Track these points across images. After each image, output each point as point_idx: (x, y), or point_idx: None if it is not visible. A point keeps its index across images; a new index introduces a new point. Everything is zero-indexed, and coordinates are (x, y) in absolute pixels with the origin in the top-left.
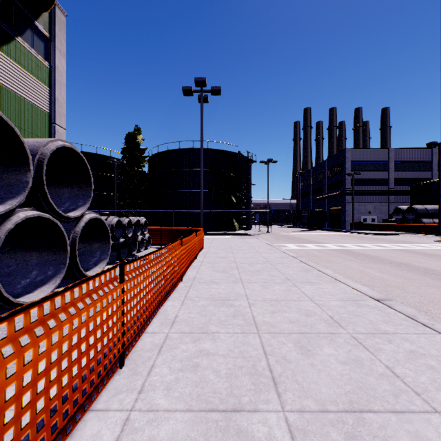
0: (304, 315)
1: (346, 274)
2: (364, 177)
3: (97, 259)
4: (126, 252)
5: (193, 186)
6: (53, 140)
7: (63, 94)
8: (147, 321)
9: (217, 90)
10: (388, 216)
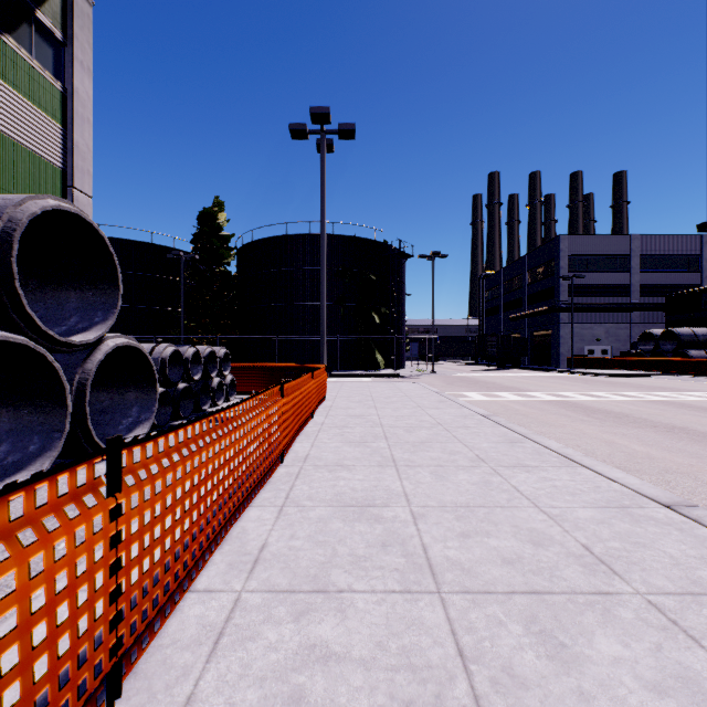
0: (529, 544)
1: (583, 448)
2: (590, 282)
3: (133, 420)
4: (190, 407)
5: (309, 296)
6: (36, 197)
7: (87, 138)
8: (199, 561)
9: (349, 130)
10: (629, 346)
